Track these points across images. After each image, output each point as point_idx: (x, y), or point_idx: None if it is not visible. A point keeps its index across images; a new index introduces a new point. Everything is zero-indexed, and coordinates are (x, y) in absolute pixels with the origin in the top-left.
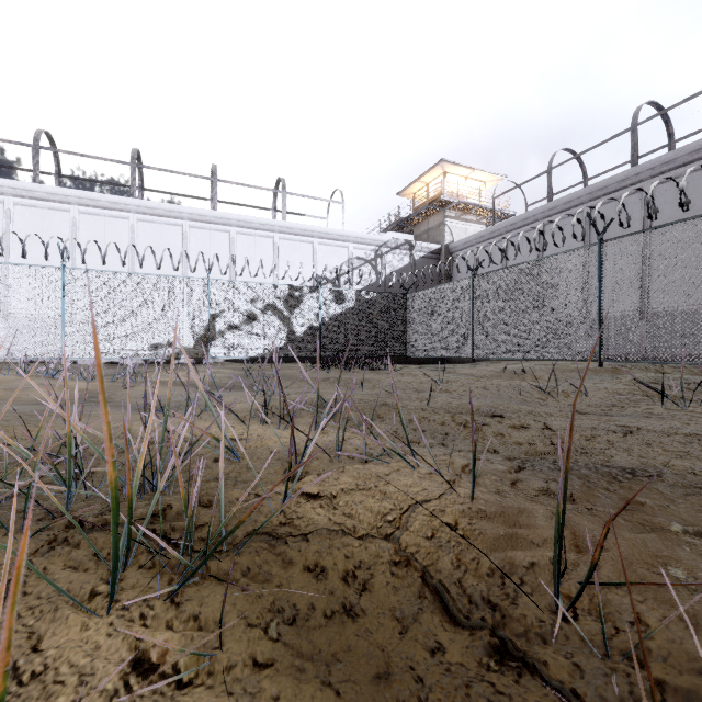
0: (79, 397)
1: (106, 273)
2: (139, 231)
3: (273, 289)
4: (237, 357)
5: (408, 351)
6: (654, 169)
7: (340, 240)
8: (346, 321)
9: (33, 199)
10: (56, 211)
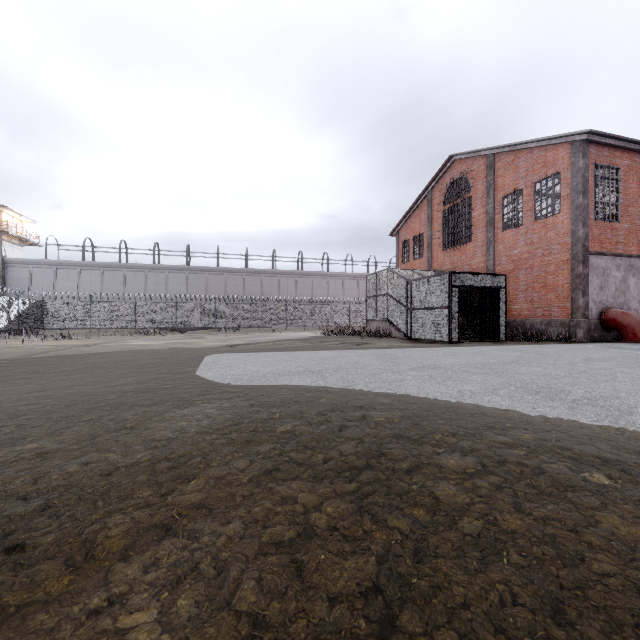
0: None
1: None
2: None
3: (4, 299)
4: None
5: (46, 326)
6: (127, 266)
7: None
8: (26, 313)
9: None
10: None
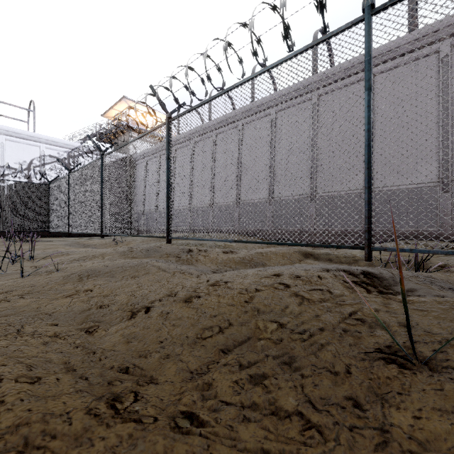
0: None
1: None
2: None
3: None
4: None
5: (50, 227)
6: (216, 125)
7: (31, 140)
8: None
9: None
10: None
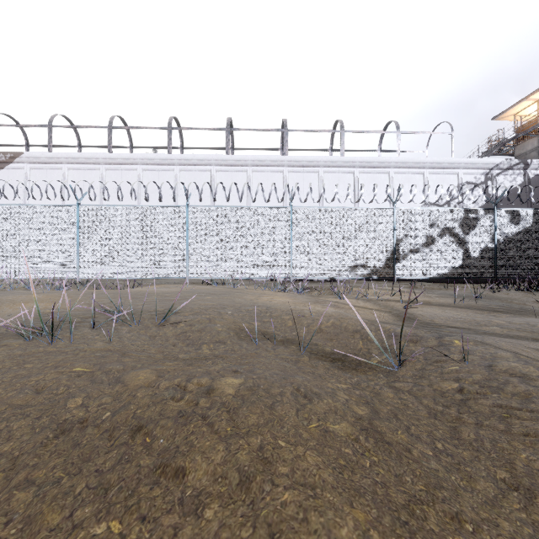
0: (400, 317)
1: (318, 209)
2: (289, 180)
3: (449, 213)
4: (417, 277)
5: None
6: None
7: (450, 168)
8: (521, 242)
9: (226, 166)
10: (239, 172)
